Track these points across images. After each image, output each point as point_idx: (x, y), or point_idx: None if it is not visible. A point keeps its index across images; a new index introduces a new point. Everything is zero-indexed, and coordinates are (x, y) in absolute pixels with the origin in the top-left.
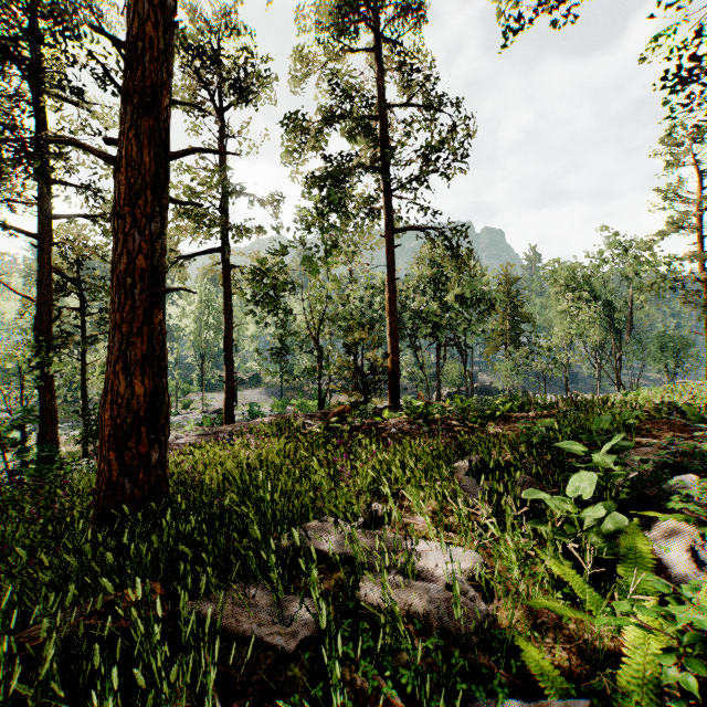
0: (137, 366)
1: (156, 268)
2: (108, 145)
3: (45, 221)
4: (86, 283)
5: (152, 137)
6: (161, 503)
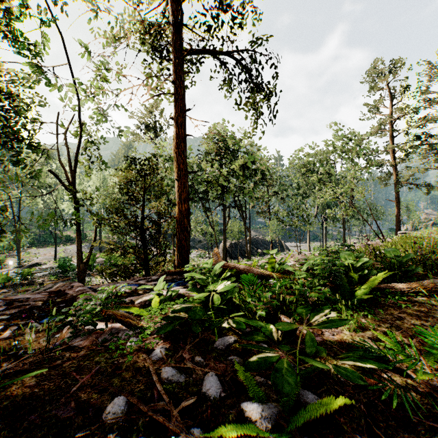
0: None
1: None
2: None
3: None
4: None
5: None
6: None
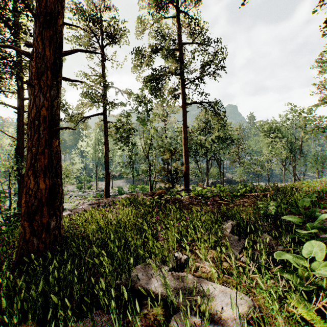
0: (41, 172)
1: (54, 116)
2: (28, 47)
3: (21, 101)
4: None
5: (52, 41)
6: (55, 251)
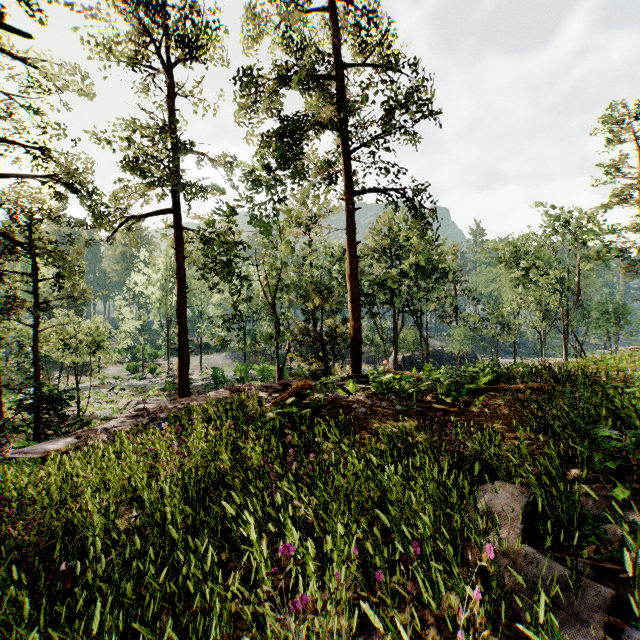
0: None
1: None
2: None
3: None
4: (36, 246)
5: None
6: None
